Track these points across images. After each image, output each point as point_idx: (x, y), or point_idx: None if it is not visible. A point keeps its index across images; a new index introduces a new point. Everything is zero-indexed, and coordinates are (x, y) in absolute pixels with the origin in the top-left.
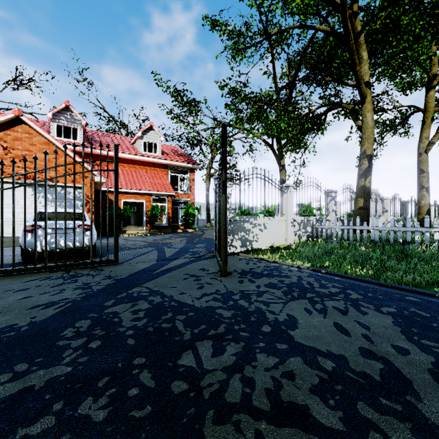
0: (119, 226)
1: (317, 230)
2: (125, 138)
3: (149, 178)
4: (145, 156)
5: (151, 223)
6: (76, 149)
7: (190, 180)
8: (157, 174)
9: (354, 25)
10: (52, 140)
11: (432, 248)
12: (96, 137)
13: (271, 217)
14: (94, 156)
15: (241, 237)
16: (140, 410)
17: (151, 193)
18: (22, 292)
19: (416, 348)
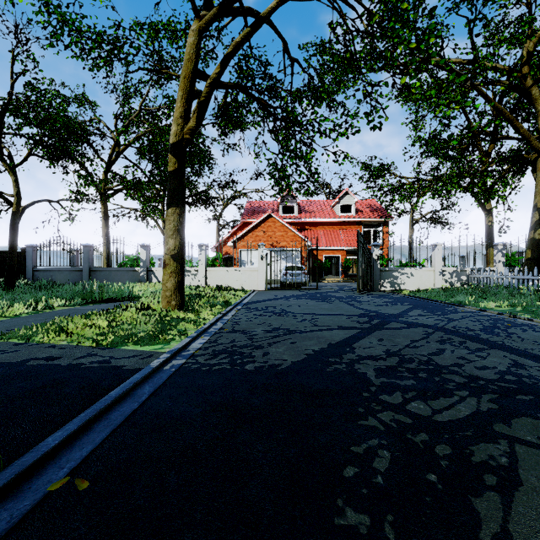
0: (321, 275)
1: (476, 279)
2: (326, 203)
3: (344, 235)
4: (341, 217)
5: (345, 273)
6: (294, 221)
7: (383, 232)
8: (351, 231)
9: (525, 85)
10: (284, 224)
11: (538, 292)
12: (305, 207)
13: (418, 268)
14: (304, 224)
15: (390, 281)
16: (318, 299)
17: (346, 249)
18: (290, 292)
19: (383, 301)
